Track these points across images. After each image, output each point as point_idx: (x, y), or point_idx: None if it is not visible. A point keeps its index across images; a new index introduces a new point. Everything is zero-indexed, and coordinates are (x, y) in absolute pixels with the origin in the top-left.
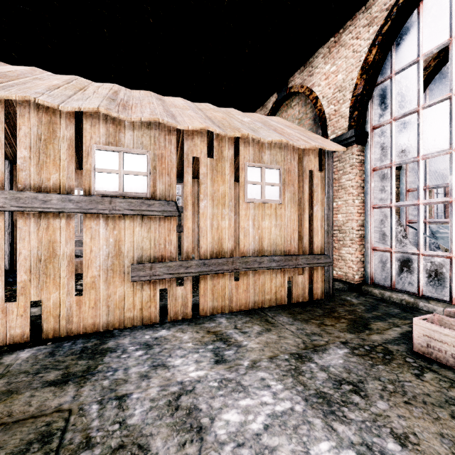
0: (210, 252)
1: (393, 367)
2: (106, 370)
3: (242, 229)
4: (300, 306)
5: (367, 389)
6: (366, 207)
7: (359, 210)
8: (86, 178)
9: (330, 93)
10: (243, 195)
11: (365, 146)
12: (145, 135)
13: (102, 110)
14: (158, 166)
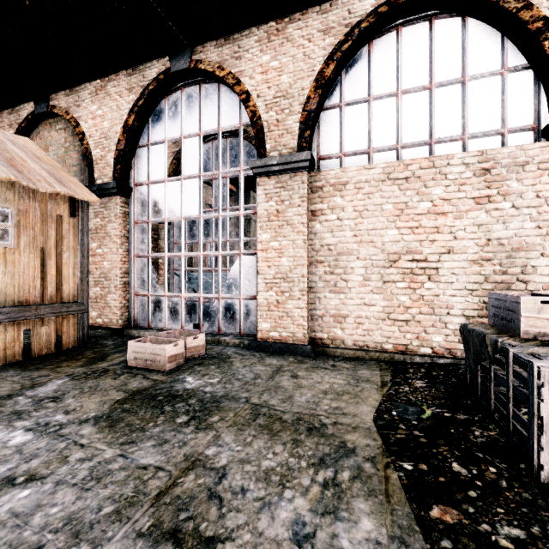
0: None
1: (101, 379)
2: None
3: None
4: (41, 358)
5: (65, 397)
6: (131, 256)
7: (123, 259)
8: None
9: (97, 136)
10: None
11: (130, 199)
12: None
13: None
14: None
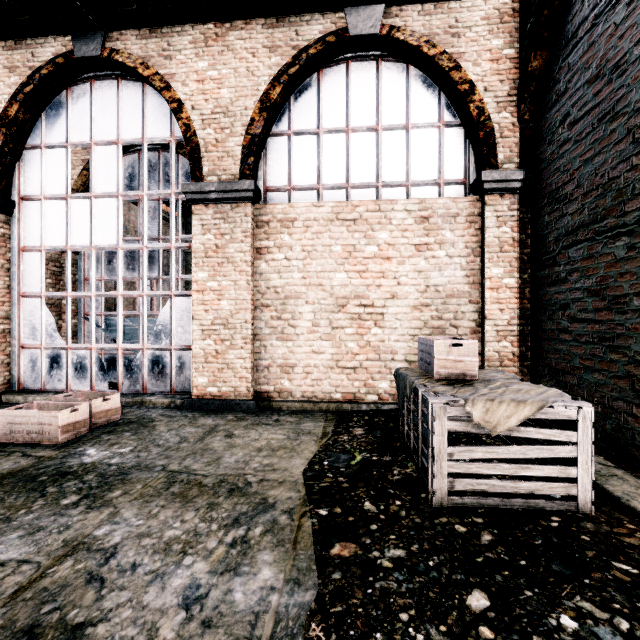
0: None
1: None
2: None
3: None
4: None
5: None
6: (13, 295)
7: (1, 298)
8: None
9: None
10: None
11: (12, 217)
12: None
13: None
14: None
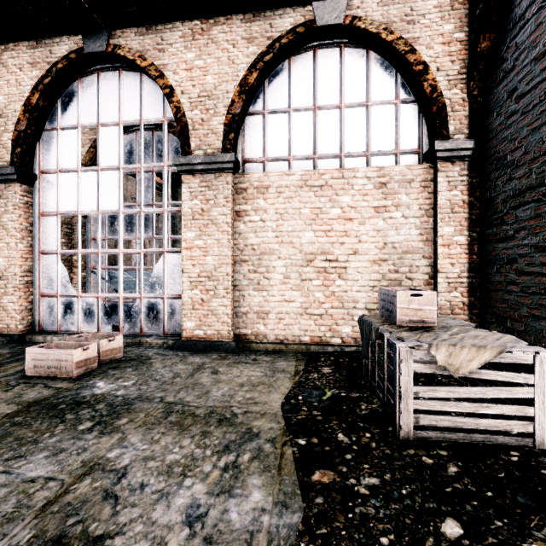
0: None
1: None
2: None
3: None
4: None
5: None
6: (35, 252)
7: (25, 255)
8: None
9: None
10: None
11: (34, 187)
12: None
13: None
14: None
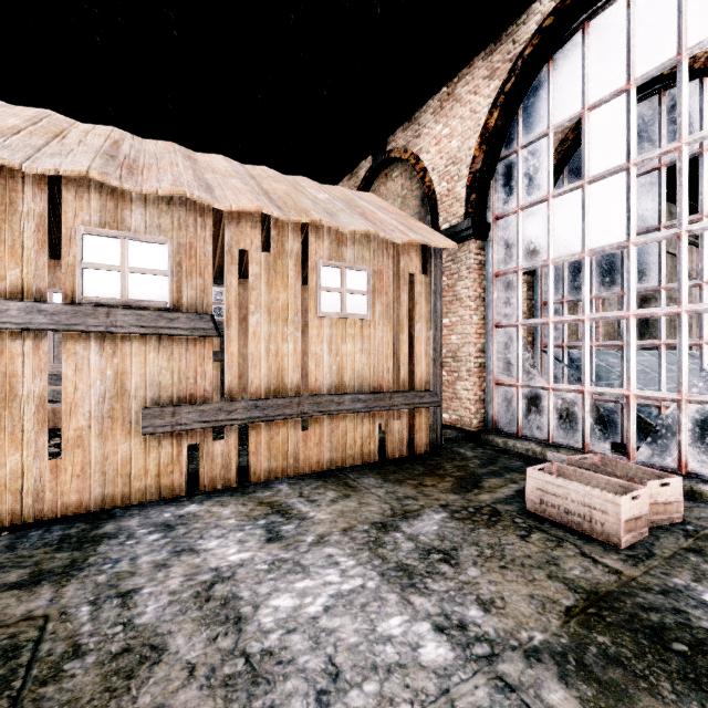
0: (265, 390)
1: (497, 530)
2: (101, 562)
3: (313, 355)
4: (395, 463)
5: (460, 557)
6: (487, 326)
7: (478, 330)
8: (67, 277)
9: (443, 165)
10: (315, 306)
11: (487, 241)
12: (164, 215)
13: (95, 175)
14: (185, 261)
